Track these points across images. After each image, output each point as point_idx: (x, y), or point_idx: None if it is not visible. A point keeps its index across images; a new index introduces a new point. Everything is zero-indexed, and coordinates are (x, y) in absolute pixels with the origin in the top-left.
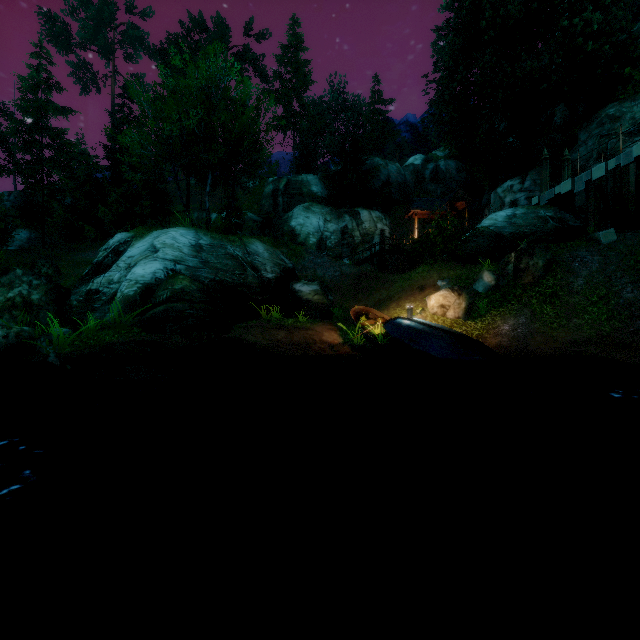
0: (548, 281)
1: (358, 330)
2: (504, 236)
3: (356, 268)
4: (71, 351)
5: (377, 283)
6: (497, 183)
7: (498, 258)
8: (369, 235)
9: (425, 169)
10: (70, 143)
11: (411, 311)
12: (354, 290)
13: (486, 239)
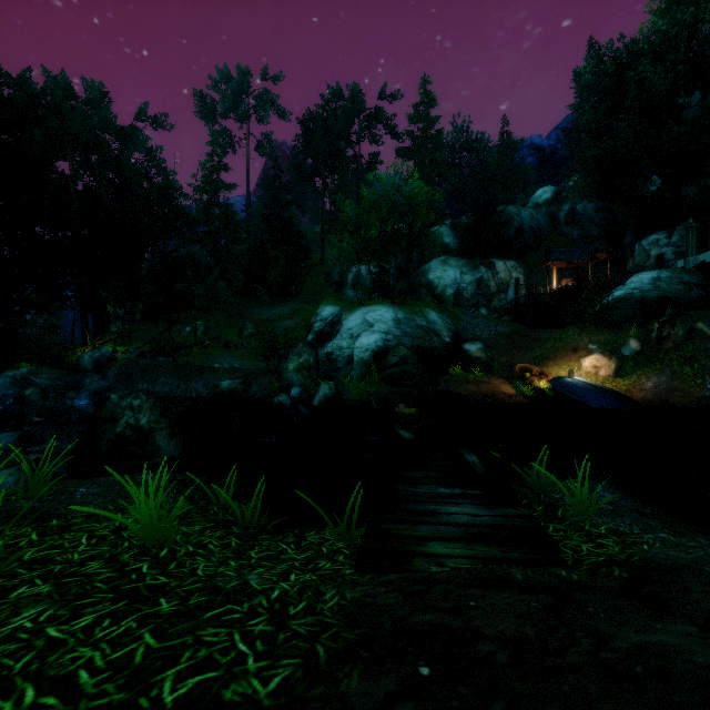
0: (688, 347)
1: (526, 384)
2: (649, 302)
3: (509, 328)
4: (361, 398)
5: (530, 341)
6: (642, 232)
7: (643, 325)
8: (504, 284)
9: (559, 211)
10: (233, 213)
11: (572, 372)
12: (509, 347)
13: (631, 306)
